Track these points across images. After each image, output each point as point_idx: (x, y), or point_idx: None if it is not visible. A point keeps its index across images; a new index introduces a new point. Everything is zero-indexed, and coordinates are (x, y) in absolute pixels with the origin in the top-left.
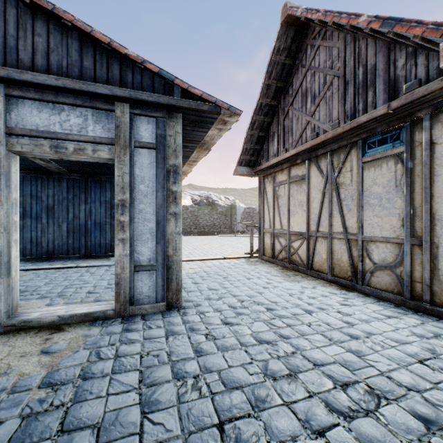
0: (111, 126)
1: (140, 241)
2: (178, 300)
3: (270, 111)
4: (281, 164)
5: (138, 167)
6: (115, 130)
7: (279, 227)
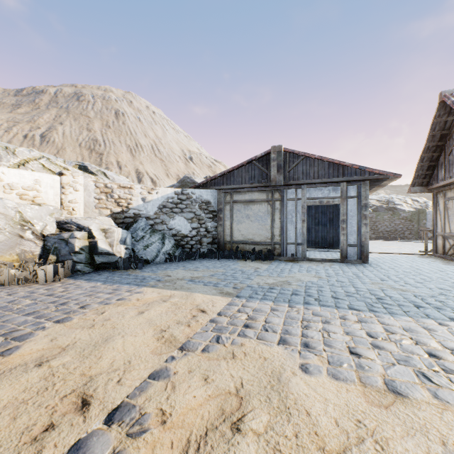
0: (338, 191)
1: (350, 234)
2: (367, 260)
3: (437, 149)
4: (449, 185)
5: (349, 206)
6: (340, 193)
7: (448, 231)
